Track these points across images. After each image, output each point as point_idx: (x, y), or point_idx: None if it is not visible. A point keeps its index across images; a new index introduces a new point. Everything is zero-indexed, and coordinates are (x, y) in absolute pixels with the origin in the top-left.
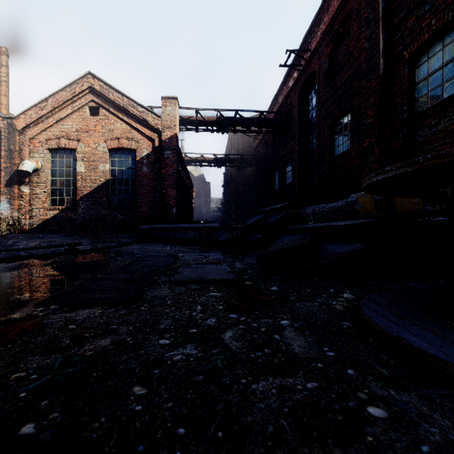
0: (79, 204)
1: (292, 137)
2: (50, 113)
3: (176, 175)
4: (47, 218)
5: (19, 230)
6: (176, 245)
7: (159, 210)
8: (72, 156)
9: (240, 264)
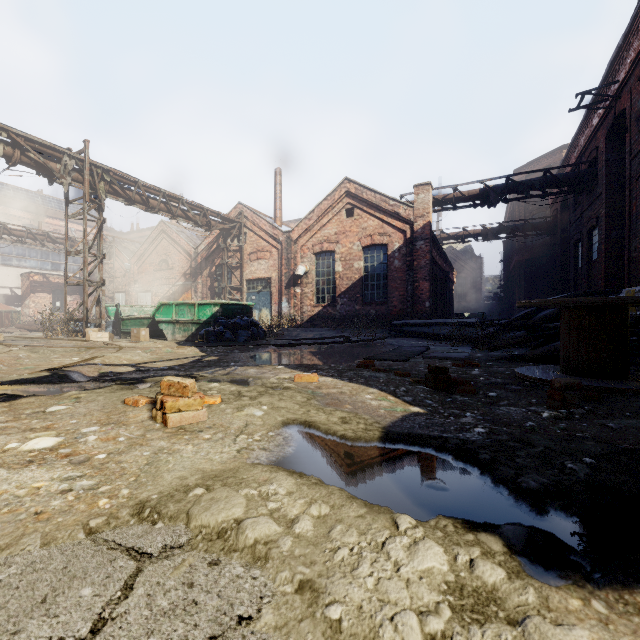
0: (338, 301)
1: (598, 195)
2: (315, 222)
3: (429, 266)
4: (313, 314)
5: (295, 324)
6: (429, 341)
7: (410, 304)
8: (331, 257)
9: (480, 354)
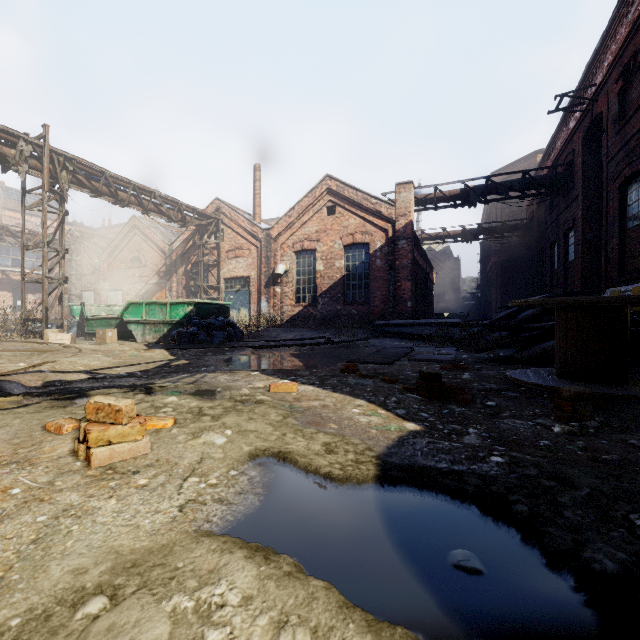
0: (319, 301)
1: (574, 198)
2: (295, 220)
3: (411, 266)
4: (293, 314)
5: (275, 324)
6: (412, 341)
7: (392, 304)
8: (312, 256)
9: (466, 356)
